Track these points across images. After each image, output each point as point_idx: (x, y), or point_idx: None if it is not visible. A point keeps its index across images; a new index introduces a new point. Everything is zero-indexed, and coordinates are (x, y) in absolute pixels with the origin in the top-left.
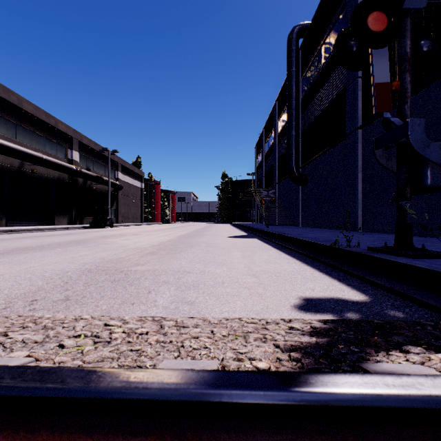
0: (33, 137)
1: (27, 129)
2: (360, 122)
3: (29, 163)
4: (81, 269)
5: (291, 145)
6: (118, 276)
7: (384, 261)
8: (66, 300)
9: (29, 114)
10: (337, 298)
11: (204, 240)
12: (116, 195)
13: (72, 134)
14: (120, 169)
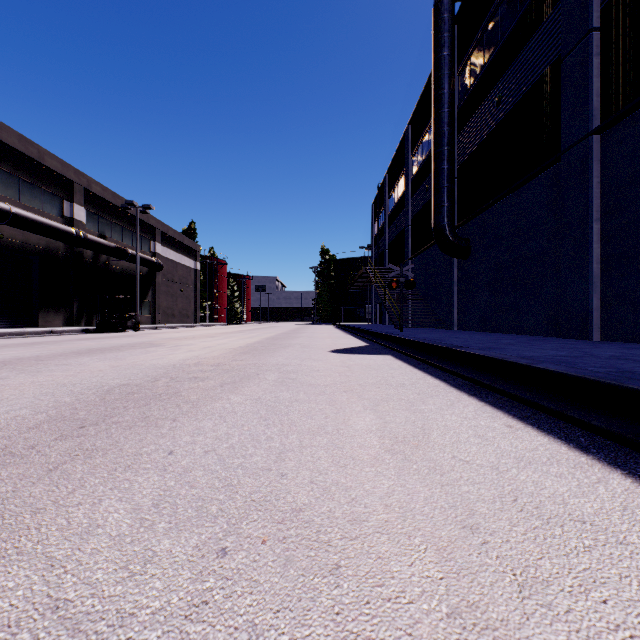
0: None
1: None
2: (598, 119)
3: None
4: None
5: (442, 186)
6: None
7: None
8: None
9: None
10: None
11: (281, 359)
12: (153, 279)
13: (71, 176)
14: (160, 238)
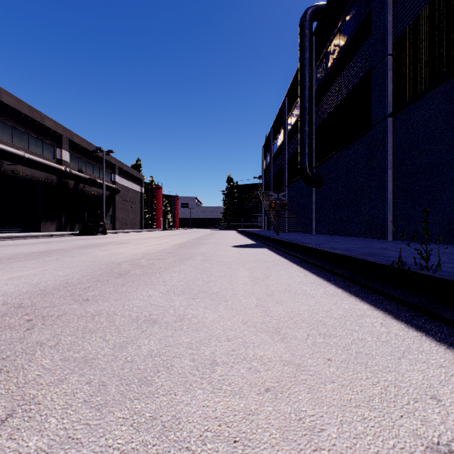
0: (14, 133)
1: (8, 124)
2: (391, 108)
3: (10, 162)
4: None
5: (304, 141)
6: (5, 337)
7: None
8: None
9: (9, 107)
10: None
11: (203, 250)
12: (113, 199)
13: (61, 132)
14: (117, 171)
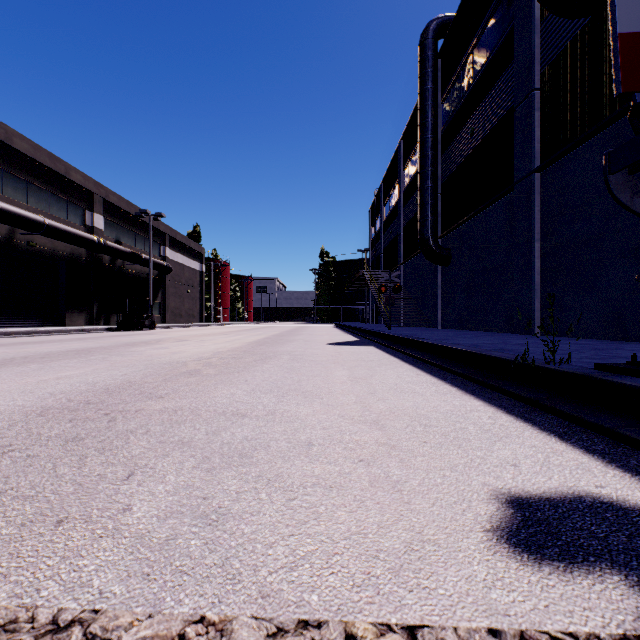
0: (30, 191)
1: (21, 178)
2: (539, 160)
3: (24, 231)
4: (30, 408)
5: (426, 202)
6: (90, 426)
7: None
8: None
9: (23, 155)
10: (593, 498)
11: (289, 348)
12: (162, 281)
13: (92, 188)
14: (169, 242)
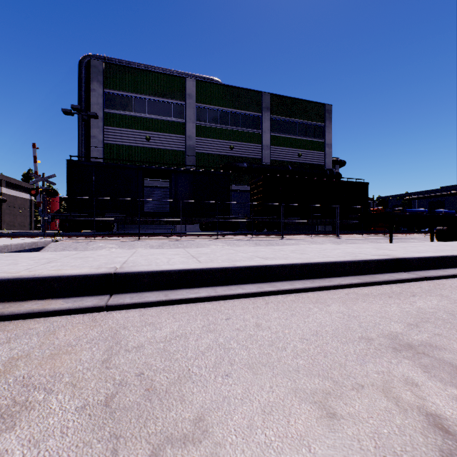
0: None
1: None
2: None
3: None
4: None
5: None
6: None
7: None
8: None
9: None
10: None
11: None
12: (0, 207)
13: None
14: (5, 184)
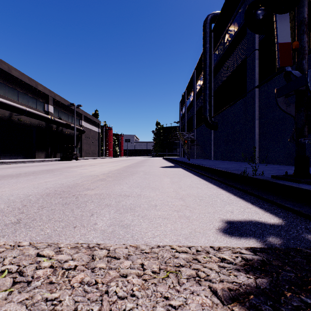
0: (19, 95)
1: (15, 89)
2: (257, 82)
3: (17, 114)
4: (42, 193)
5: (206, 100)
6: (69, 199)
7: (288, 187)
8: (16, 223)
9: (16, 78)
10: (255, 221)
11: (143, 169)
12: (80, 137)
13: (48, 93)
14: (83, 118)
